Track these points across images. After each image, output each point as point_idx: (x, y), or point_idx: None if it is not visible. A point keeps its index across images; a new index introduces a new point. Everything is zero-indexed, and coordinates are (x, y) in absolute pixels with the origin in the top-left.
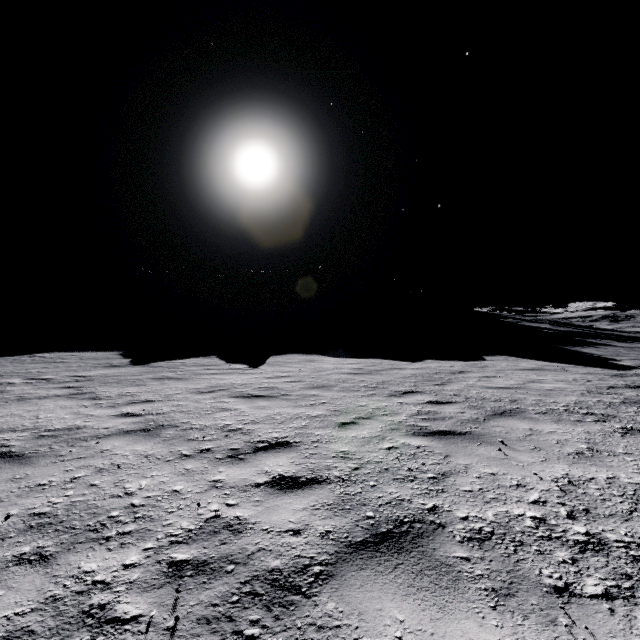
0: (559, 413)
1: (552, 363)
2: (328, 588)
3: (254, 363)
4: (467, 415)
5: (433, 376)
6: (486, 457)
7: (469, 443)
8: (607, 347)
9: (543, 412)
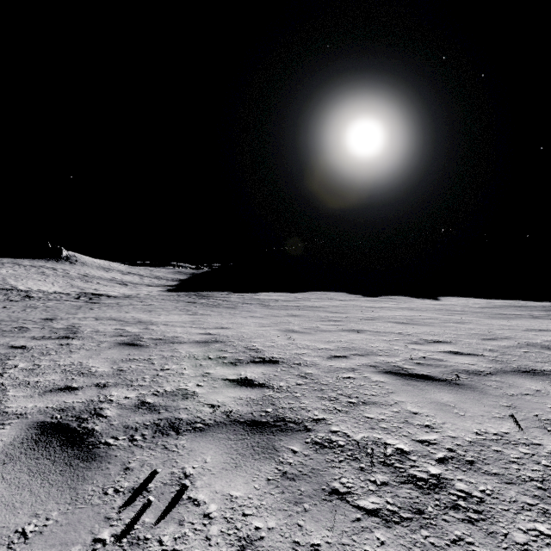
0: None
1: None
2: (517, 318)
3: (433, 299)
4: None
5: None
6: None
7: None
8: None
9: None
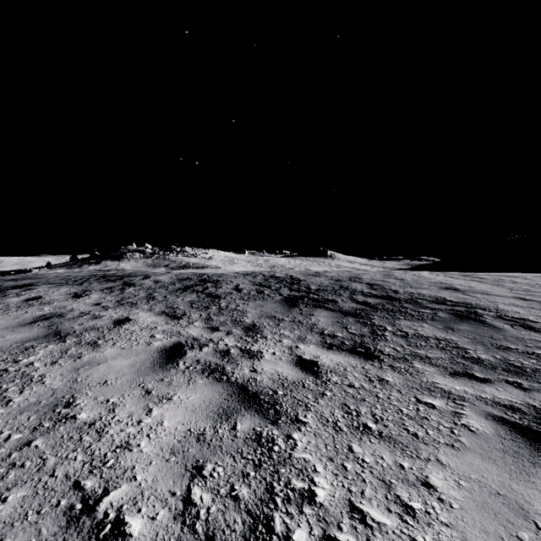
0: None
1: None
2: None
3: None
4: None
5: None
6: None
7: None
8: None
9: None
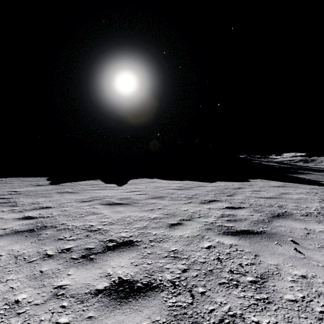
0: (316, 215)
1: (288, 183)
2: None
3: (120, 183)
4: (255, 217)
5: (224, 190)
6: (288, 256)
7: (268, 242)
8: (310, 174)
9: (305, 214)
